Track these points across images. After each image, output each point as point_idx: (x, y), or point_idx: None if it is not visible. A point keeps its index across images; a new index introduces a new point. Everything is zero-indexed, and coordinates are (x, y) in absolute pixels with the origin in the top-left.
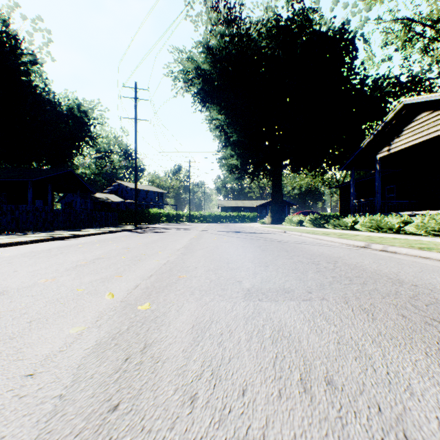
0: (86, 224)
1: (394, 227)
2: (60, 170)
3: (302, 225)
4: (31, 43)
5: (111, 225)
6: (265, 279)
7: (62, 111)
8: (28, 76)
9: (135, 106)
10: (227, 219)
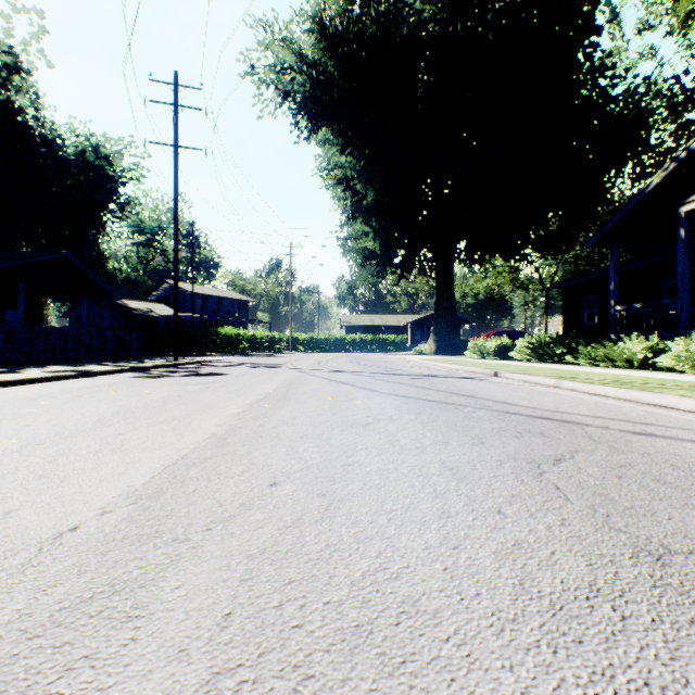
0: (61, 355)
1: None
2: (43, 254)
3: (505, 356)
4: (10, 34)
5: (129, 356)
6: None
7: (68, 156)
8: (8, 96)
9: (174, 120)
10: (357, 346)
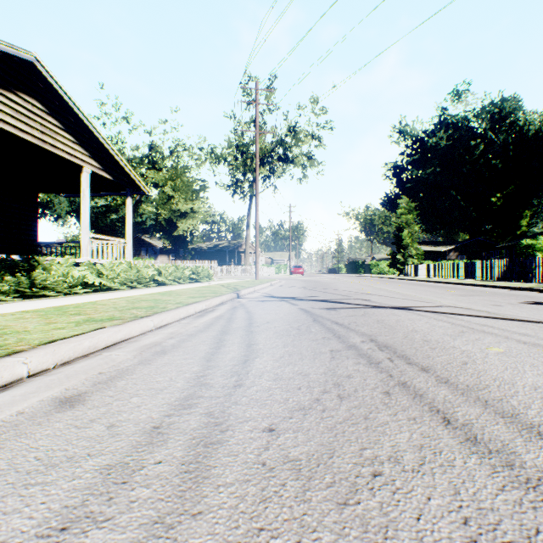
0: None
1: (152, 279)
2: None
3: None
4: None
5: None
6: (333, 283)
7: None
8: None
9: None
10: None
